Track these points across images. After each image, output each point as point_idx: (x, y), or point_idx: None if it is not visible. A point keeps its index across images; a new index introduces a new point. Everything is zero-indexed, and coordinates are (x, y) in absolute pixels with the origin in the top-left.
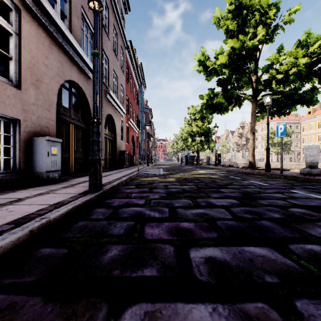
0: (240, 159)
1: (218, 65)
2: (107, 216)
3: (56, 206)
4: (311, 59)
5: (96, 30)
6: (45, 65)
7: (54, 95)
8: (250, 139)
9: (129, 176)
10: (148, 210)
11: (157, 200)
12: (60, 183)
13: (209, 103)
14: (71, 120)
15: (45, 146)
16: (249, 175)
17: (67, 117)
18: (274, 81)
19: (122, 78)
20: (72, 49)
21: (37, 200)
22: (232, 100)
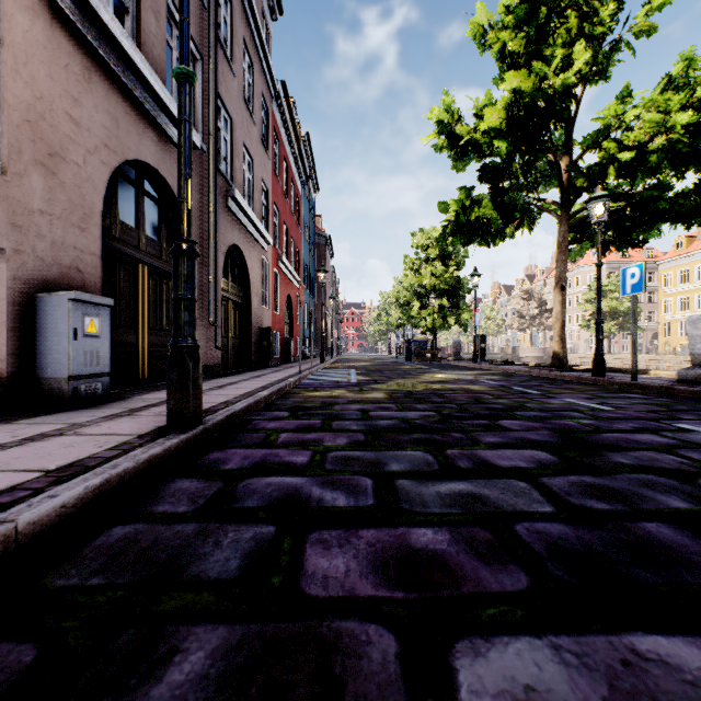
0: (526, 348)
1: (483, 132)
2: (201, 507)
3: (61, 476)
4: (700, 116)
5: (185, 14)
6: (73, 120)
7: (96, 194)
8: (554, 301)
9: (277, 388)
10: (317, 486)
11: (342, 452)
12: (105, 405)
13: (462, 219)
14: (142, 255)
15: (67, 314)
16: (557, 385)
17: (132, 247)
18: (612, 168)
19: (265, 166)
20: (143, 88)
21: (19, 457)
22: (513, 213)
